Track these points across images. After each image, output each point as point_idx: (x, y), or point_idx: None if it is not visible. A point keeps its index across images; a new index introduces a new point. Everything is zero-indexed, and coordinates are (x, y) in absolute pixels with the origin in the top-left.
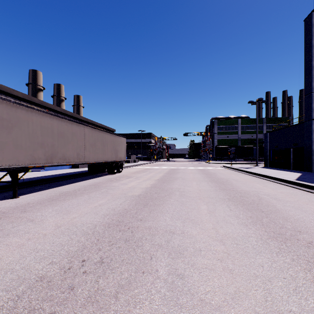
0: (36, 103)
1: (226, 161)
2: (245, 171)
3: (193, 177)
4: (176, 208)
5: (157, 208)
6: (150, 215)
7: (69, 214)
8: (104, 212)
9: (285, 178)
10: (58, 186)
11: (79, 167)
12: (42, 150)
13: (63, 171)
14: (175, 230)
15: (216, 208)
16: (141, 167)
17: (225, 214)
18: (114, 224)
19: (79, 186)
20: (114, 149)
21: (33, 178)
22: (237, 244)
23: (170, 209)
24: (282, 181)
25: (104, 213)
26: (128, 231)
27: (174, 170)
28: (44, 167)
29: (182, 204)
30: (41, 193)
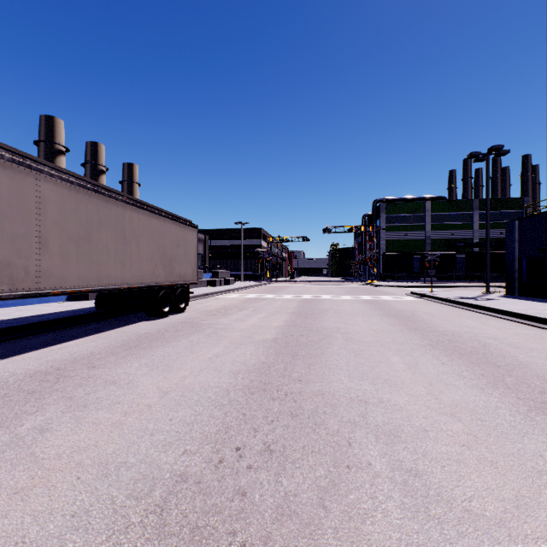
0: None
1: (406, 281)
2: (485, 308)
3: (372, 331)
4: None
5: None
6: None
7: None
8: None
9: None
10: None
11: (91, 296)
12: None
13: (33, 310)
14: None
15: None
16: (237, 296)
17: None
18: None
19: None
20: (162, 253)
21: None
22: None
23: None
24: None
25: None
26: None
27: (312, 304)
28: None
29: None
30: None
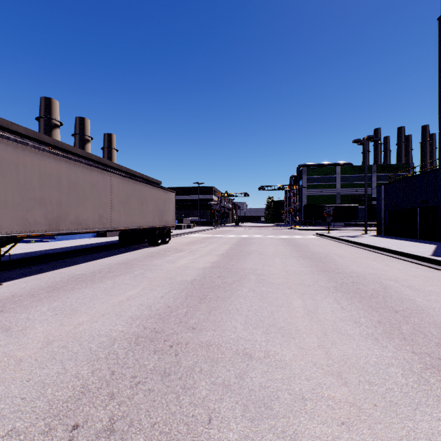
0: (45, 143)
1: (320, 226)
2: (350, 241)
3: (275, 251)
4: (252, 304)
5: (221, 305)
6: (210, 319)
7: (74, 317)
8: (132, 313)
9: (415, 252)
10: (69, 265)
11: (107, 235)
12: (42, 210)
13: (82, 241)
14: (253, 350)
15: (317, 305)
16: (197, 235)
17: (336, 317)
18: (147, 338)
19: (102, 265)
20: (158, 209)
21: (33, 253)
22: (371, 383)
23: (243, 307)
24: (411, 257)
25: (132, 314)
26: (170, 352)
27: (246, 240)
28: (46, 236)
29: (261, 297)
30: (40, 277)
